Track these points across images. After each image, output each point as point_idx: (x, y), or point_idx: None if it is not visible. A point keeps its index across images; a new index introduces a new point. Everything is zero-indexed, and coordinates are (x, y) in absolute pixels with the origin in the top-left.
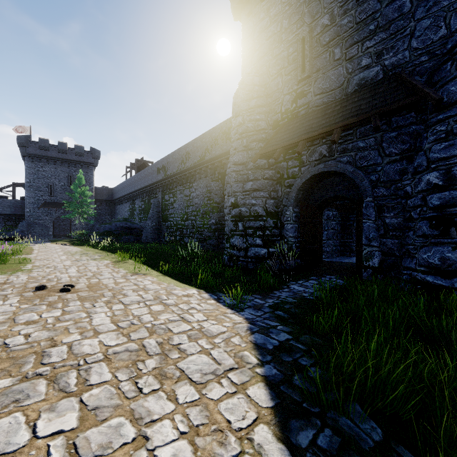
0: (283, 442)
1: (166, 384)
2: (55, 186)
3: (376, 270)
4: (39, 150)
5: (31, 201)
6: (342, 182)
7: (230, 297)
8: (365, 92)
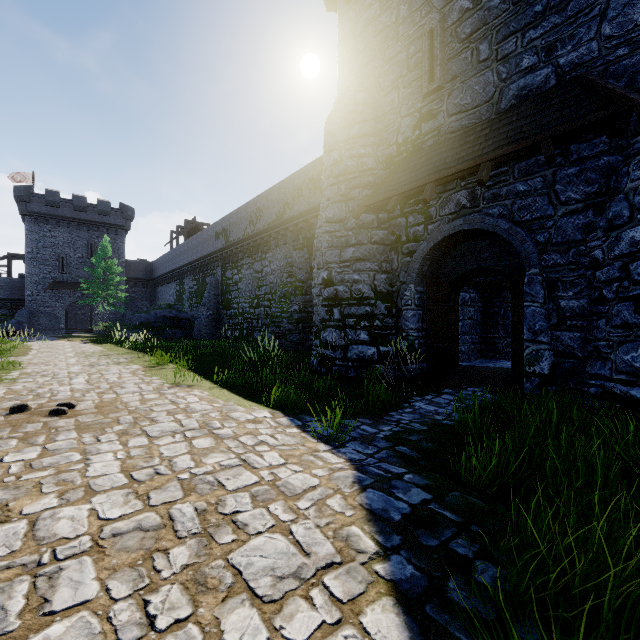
0: None
1: (203, 605)
2: (69, 259)
3: (546, 380)
4: (46, 206)
5: (33, 279)
6: (489, 247)
7: (324, 423)
8: (529, 107)
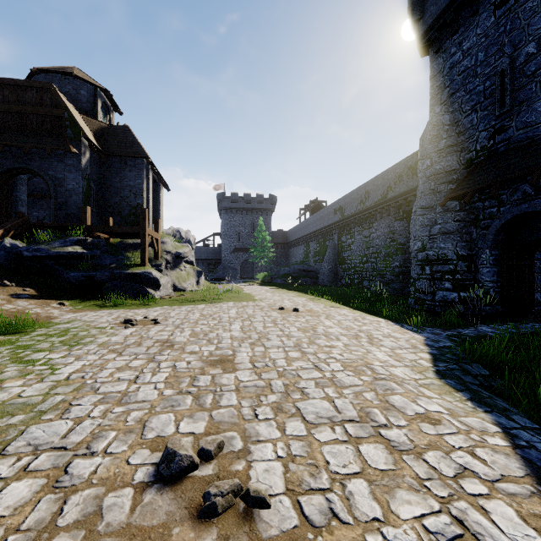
0: (430, 364)
1: (374, 346)
2: (242, 233)
3: None
4: (231, 203)
5: (225, 247)
6: None
7: (412, 324)
8: None
